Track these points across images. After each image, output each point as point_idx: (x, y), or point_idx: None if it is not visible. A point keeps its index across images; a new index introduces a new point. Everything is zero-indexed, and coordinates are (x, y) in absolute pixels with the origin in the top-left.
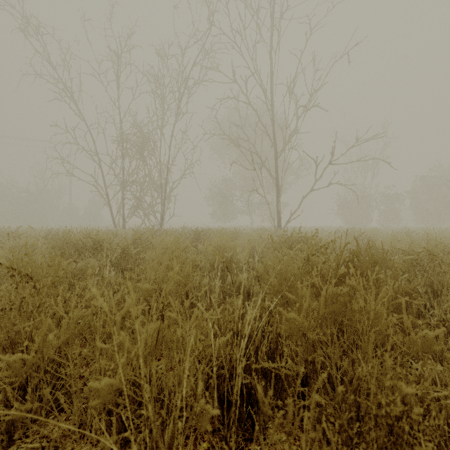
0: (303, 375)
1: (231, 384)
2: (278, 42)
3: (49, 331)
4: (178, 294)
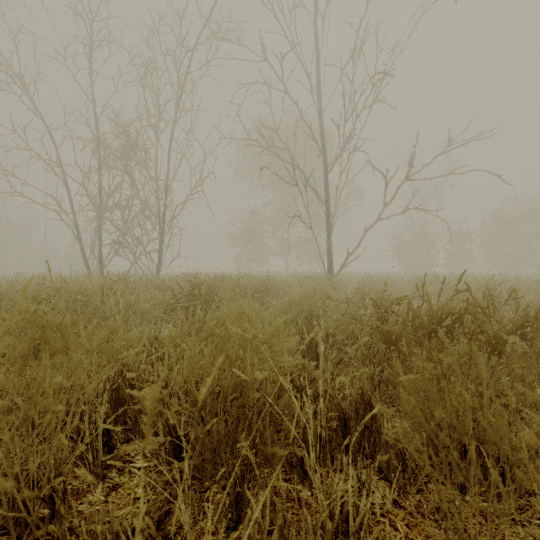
0: None
1: None
2: None
3: None
4: None
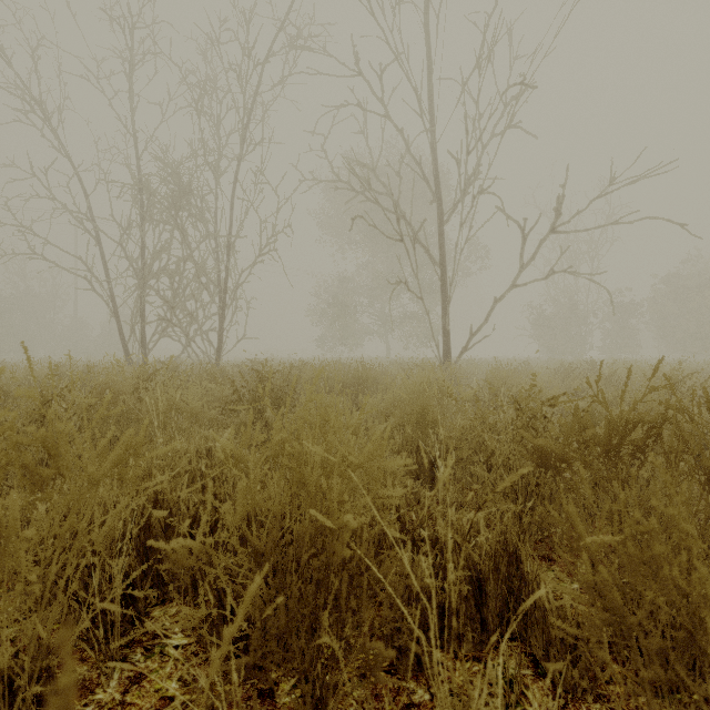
0: None
1: None
2: None
3: None
4: None
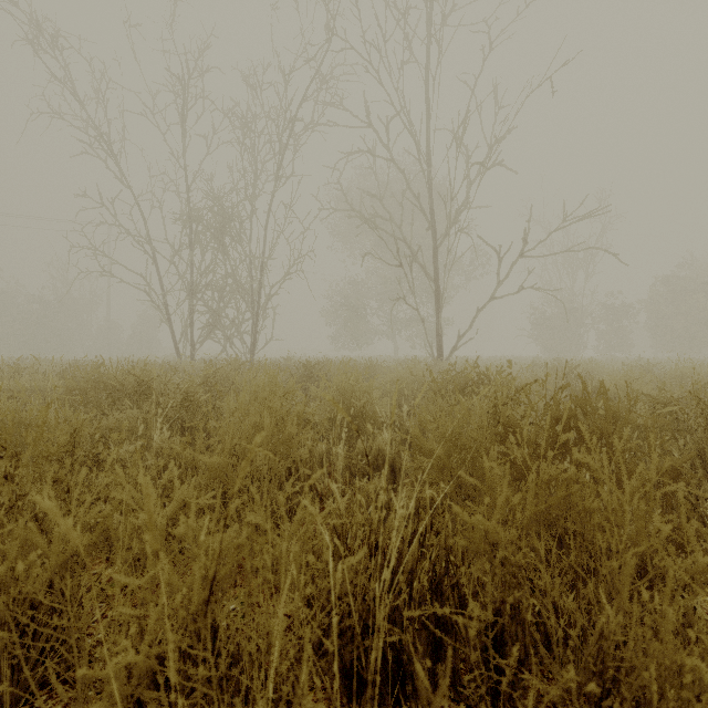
0: (497, 628)
1: (365, 645)
2: (438, 62)
3: (31, 548)
4: (273, 472)
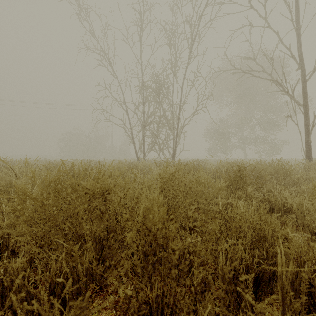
0: None
1: None
2: None
3: None
4: None
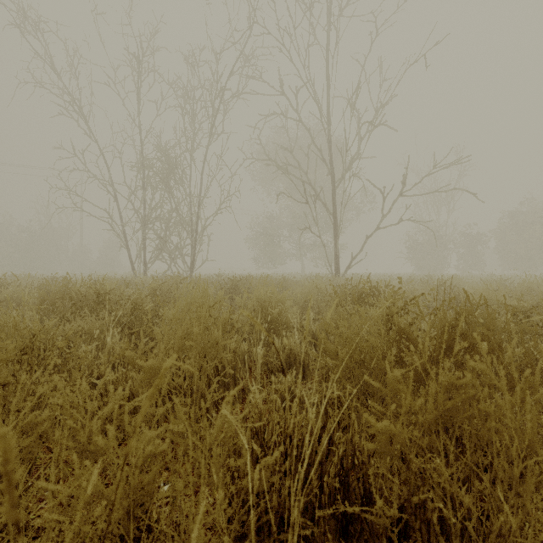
0: (401, 523)
1: (281, 539)
2: (336, 45)
3: None
4: (202, 371)
